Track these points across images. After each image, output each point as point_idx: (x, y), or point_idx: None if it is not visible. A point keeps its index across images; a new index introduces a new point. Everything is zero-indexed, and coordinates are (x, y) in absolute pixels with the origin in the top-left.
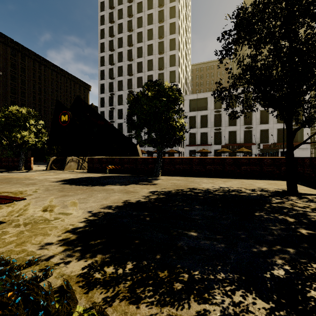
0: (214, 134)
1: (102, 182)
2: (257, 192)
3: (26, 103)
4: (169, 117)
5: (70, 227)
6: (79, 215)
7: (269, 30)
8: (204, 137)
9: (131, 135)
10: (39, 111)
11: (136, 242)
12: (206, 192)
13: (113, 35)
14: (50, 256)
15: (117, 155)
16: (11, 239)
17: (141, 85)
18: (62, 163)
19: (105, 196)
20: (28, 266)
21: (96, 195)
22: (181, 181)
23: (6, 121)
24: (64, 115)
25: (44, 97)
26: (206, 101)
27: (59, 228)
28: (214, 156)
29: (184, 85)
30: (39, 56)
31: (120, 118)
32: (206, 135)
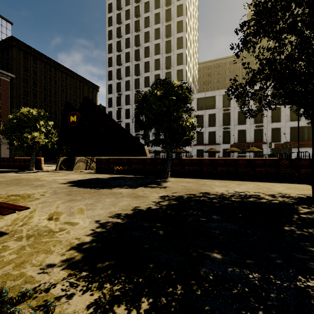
0: (222, 133)
1: (110, 184)
2: (278, 199)
3: (38, 104)
4: (179, 116)
5: (76, 242)
6: (86, 225)
7: (295, 19)
8: (212, 136)
9: (138, 135)
10: (50, 112)
11: (150, 266)
12: (221, 197)
13: (121, 36)
14: (51, 285)
15: (124, 155)
16: (10, 258)
17: (148, 84)
18: (71, 163)
19: (114, 201)
20: (24, 301)
21: (103, 200)
22: (192, 184)
23: (18, 122)
24: (73, 116)
25: (55, 98)
26: (214, 100)
27: (63, 243)
28: (222, 156)
29: (191, 83)
30: (50, 59)
31: (127, 118)
32: (214, 134)
